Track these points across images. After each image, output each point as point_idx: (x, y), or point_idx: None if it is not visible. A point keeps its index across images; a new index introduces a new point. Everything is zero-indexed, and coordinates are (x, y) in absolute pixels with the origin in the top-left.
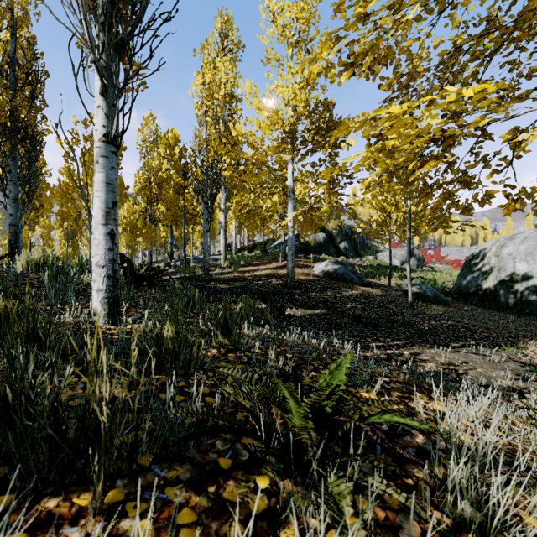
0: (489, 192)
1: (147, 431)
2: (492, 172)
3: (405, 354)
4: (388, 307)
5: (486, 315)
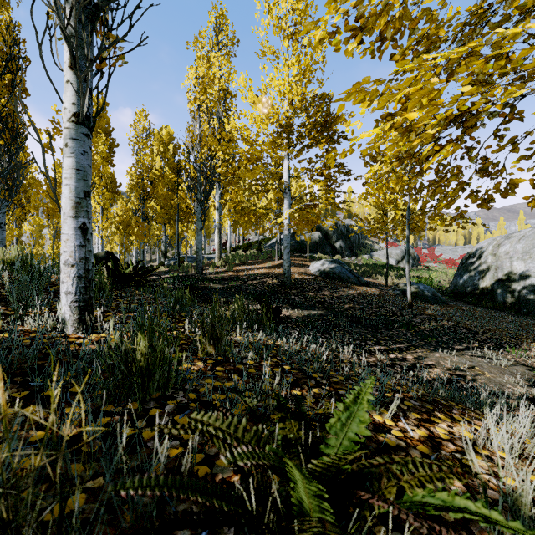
0: (513, 181)
1: (94, 493)
2: (520, 157)
3: (409, 358)
4: (386, 307)
5: (485, 314)
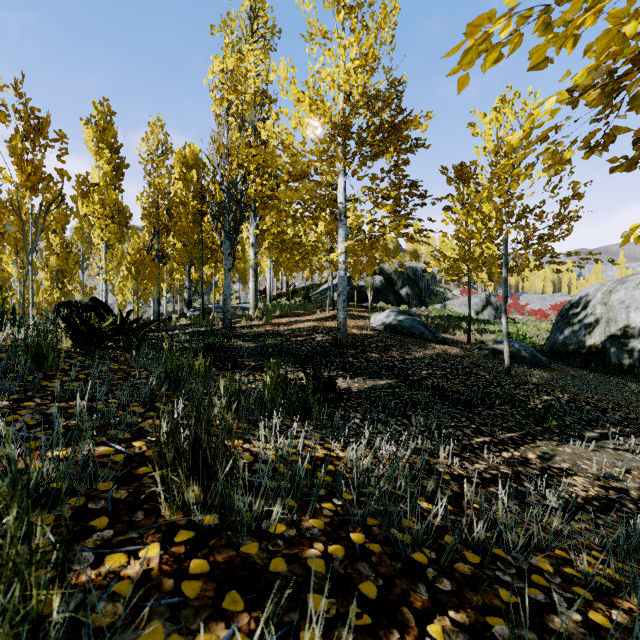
0: None
1: None
2: None
3: (532, 459)
4: (477, 374)
5: (601, 382)
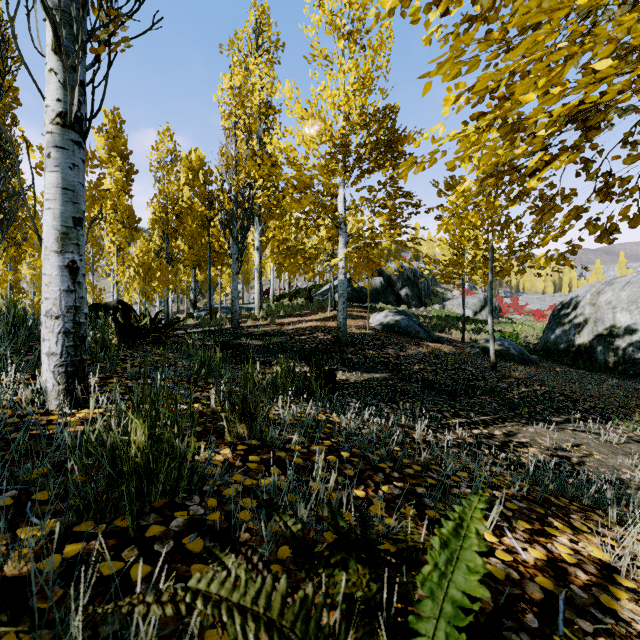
0: None
1: None
2: None
3: (497, 435)
4: (465, 369)
5: (583, 377)
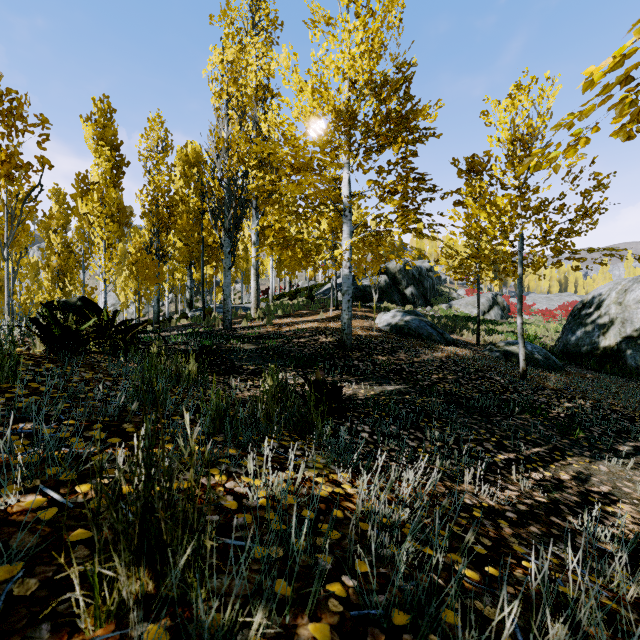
0: None
1: None
2: None
3: (566, 480)
4: (491, 378)
5: (621, 386)
